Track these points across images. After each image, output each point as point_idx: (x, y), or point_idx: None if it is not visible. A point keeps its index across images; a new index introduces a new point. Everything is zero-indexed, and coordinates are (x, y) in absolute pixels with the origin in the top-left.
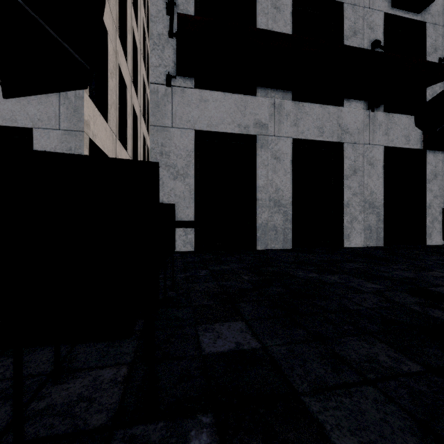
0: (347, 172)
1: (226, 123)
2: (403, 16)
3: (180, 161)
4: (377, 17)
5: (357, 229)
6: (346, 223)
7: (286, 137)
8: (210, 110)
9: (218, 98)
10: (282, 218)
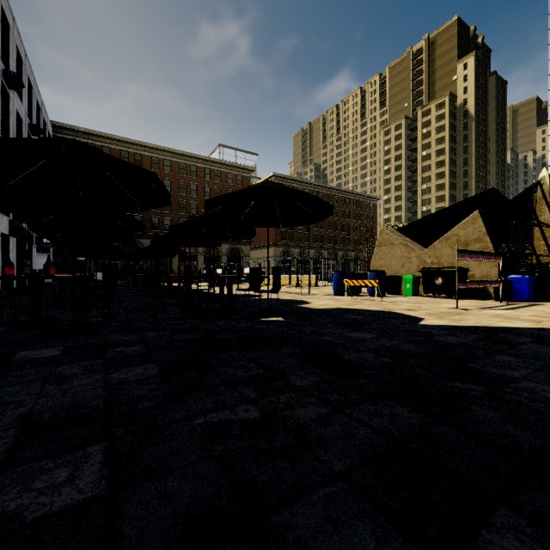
0: None
1: None
2: None
3: None
4: None
5: None
6: None
7: None
8: None
9: None
10: None
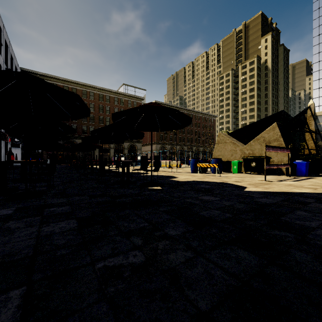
0: None
1: None
2: None
3: None
4: None
5: None
6: None
7: None
8: None
9: None
10: None
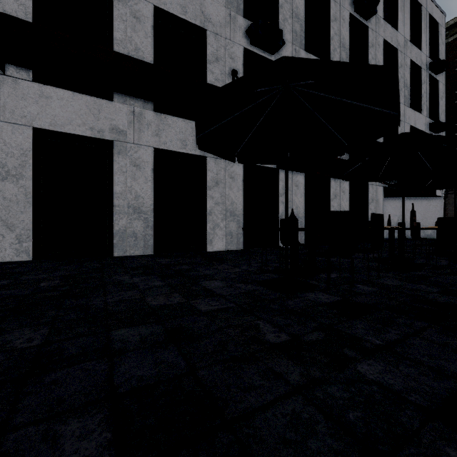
0: (210, 183)
1: (75, 124)
2: (260, 54)
3: (11, 160)
4: (238, 50)
5: (219, 235)
6: (209, 230)
7: (147, 145)
8: (54, 108)
9: (64, 96)
10: (143, 224)
